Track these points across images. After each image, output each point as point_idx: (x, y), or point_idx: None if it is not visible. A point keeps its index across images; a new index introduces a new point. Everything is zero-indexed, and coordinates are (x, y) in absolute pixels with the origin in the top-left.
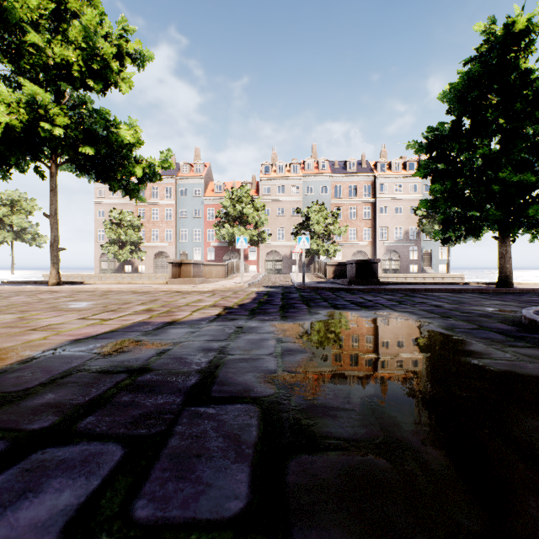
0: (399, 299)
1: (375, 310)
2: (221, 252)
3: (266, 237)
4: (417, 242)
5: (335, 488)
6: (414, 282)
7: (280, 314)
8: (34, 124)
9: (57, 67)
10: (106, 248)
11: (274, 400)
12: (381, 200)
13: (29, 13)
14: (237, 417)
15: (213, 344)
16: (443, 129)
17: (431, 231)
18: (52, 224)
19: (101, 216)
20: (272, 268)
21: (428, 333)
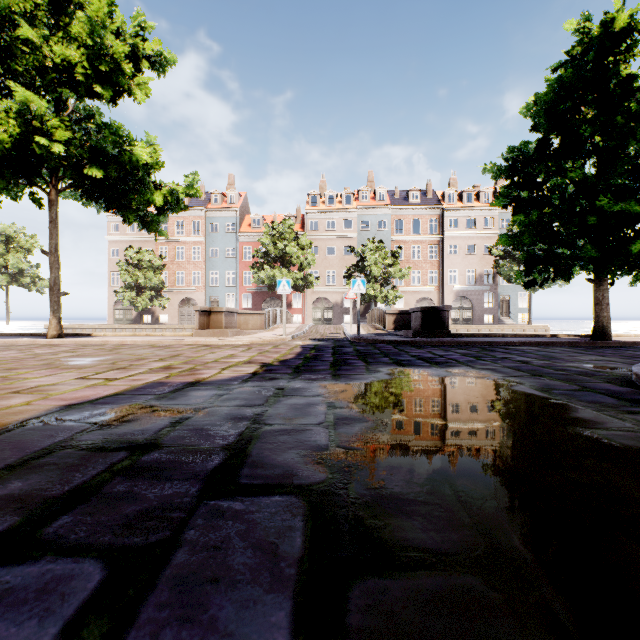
0: (476, 354)
1: (448, 367)
2: (259, 299)
3: (313, 280)
4: (492, 288)
5: (424, 638)
6: (492, 334)
7: (331, 372)
8: (28, 138)
9: (56, 69)
10: (121, 293)
11: (325, 489)
12: (449, 236)
13: (22, 3)
14: (275, 515)
15: (246, 410)
16: (527, 149)
17: (509, 274)
18: (52, 263)
19: (115, 256)
20: (320, 318)
21: (519, 395)
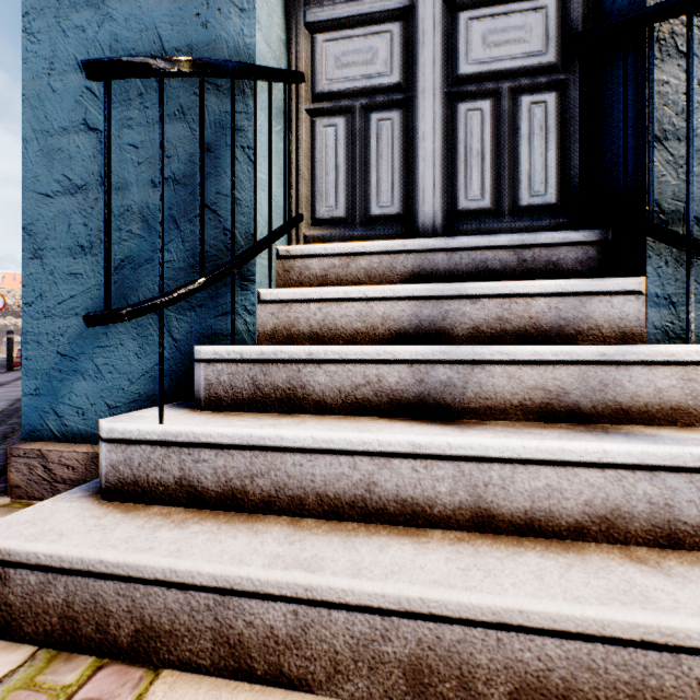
0: None
1: None
2: (0, 335)
3: None
4: None
5: None
6: None
7: None
8: None
9: None
10: None
11: None
12: None
13: None
14: None
15: None
16: None
17: None
18: None
19: None
20: None
21: None
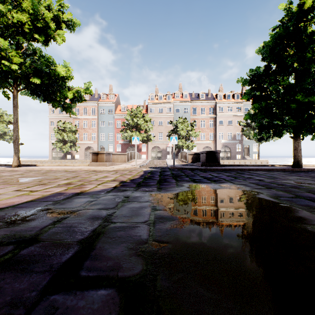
0: (234, 175)
1: (220, 183)
2: (125, 147)
3: (152, 138)
4: (240, 141)
5: None
6: (241, 164)
7: (157, 186)
8: None
9: (14, 25)
10: (55, 144)
11: (139, 281)
12: (219, 116)
13: None
14: (95, 312)
15: (102, 212)
16: (259, 70)
17: (249, 134)
18: (14, 128)
19: (52, 125)
20: (155, 156)
21: (262, 201)
